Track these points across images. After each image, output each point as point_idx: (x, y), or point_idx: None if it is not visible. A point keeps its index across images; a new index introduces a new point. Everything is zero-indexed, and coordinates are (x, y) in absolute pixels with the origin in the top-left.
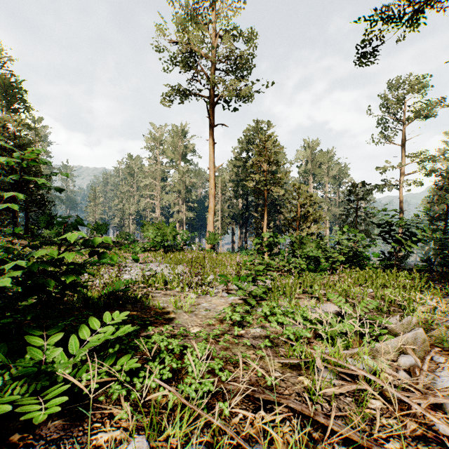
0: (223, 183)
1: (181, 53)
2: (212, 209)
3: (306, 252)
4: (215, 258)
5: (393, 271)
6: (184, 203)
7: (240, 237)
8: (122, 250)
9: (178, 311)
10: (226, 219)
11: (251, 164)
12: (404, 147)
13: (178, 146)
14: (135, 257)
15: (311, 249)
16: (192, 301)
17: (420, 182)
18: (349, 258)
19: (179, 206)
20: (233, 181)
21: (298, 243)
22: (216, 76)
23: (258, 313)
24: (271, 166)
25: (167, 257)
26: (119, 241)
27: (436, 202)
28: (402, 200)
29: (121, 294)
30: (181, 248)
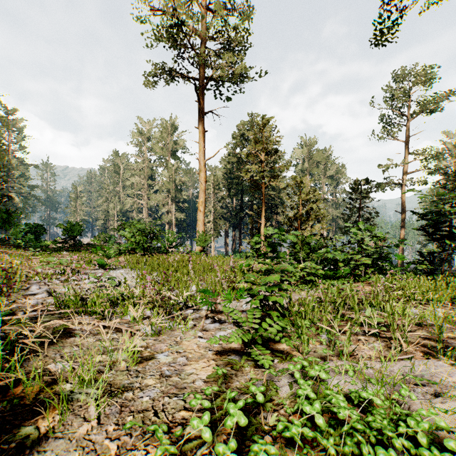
0: (216, 181)
1: (166, 26)
2: (202, 206)
3: (322, 254)
4: (204, 262)
5: (451, 278)
6: (173, 203)
7: (234, 240)
8: (94, 253)
9: (84, 392)
10: (219, 220)
11: (247, 153)
12: (406, 144)
13: (167, 142)
14: (102, 261)
15: (327, 249)
16: (143, 345)
17: (424, 181)
18: (373, 261)
19: (169, 206)
20: (226, 180)
21: (300, 244)
22: (207, 55)
23: (295, 431)
24: (270, 156)
25: (142, 261)
26: (96, 244)
27: (441, 201)
28: (404, 200)
29: (6, 332)
30: (166, 250)
